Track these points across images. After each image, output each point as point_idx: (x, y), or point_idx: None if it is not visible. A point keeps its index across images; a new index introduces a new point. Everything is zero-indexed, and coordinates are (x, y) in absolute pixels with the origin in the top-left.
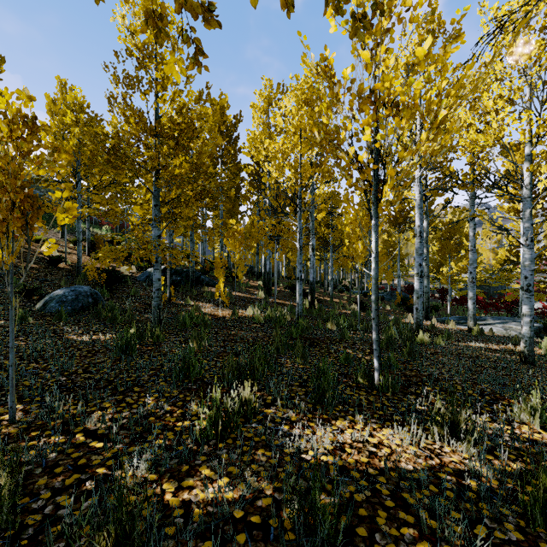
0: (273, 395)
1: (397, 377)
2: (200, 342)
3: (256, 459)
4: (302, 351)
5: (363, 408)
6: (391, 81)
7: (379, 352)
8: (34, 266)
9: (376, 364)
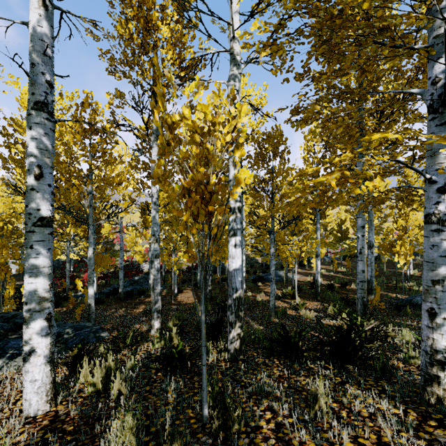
0: None
1: None
2: None
3: None
4: None
5: None
6: None
7: None
8: None
9: None
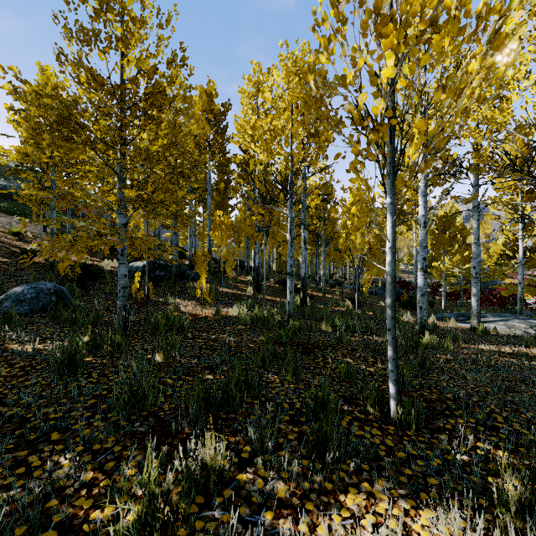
0: (252, 442)
1: (420, 407)
2: (168, 353)
3: None
4: (293, 366)
5: (386, 473)
6: None
7: (396, 374)
8: (5, 260)
9: (392, 390)
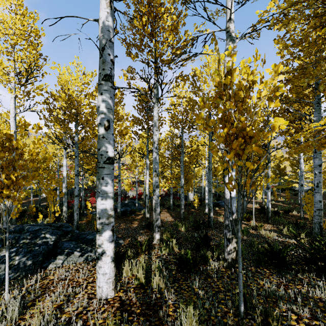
0: None
1: None
2: None
3: None
4: None
5: None
6: None
7: None
8: None
9: None
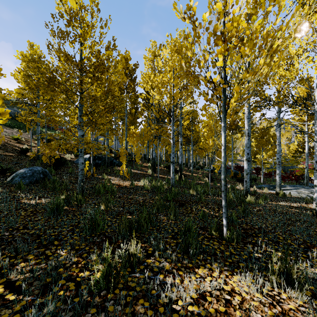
0: (153, 246)
1: (239, 231)
2: (107, 204)
3: (136, 311)
4: (174, 211)
5: (218, 259)
6: (238, 21)
7: (226, 214)
8: (11, 154)
9: (225, 222)
